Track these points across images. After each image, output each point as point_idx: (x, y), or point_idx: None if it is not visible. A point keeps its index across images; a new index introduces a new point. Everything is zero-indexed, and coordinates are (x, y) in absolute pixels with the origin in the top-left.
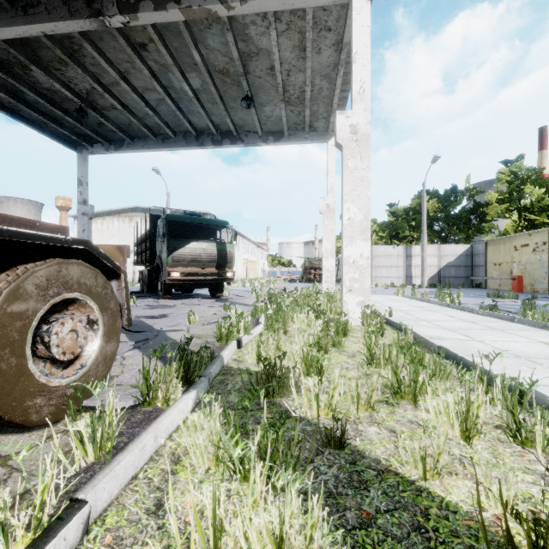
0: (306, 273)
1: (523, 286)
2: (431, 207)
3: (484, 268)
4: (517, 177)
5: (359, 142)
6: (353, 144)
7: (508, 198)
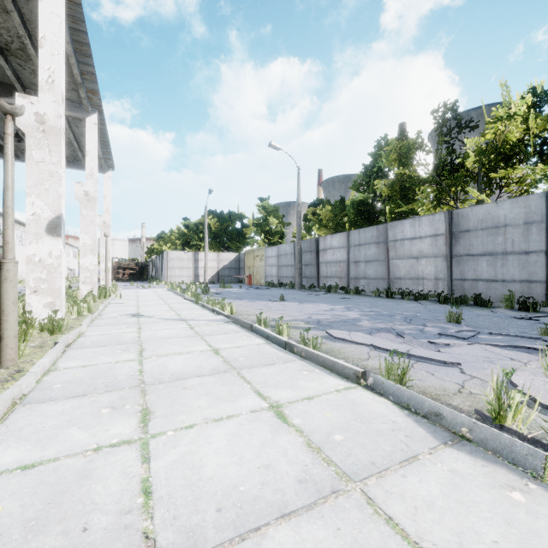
0: (114, 272)
1: (257, 281)
2: (213, 224)
3: (244, 269)
4: (268, 210)
5: (90, 201)
6: (86, 201)
7: (260, 224)
